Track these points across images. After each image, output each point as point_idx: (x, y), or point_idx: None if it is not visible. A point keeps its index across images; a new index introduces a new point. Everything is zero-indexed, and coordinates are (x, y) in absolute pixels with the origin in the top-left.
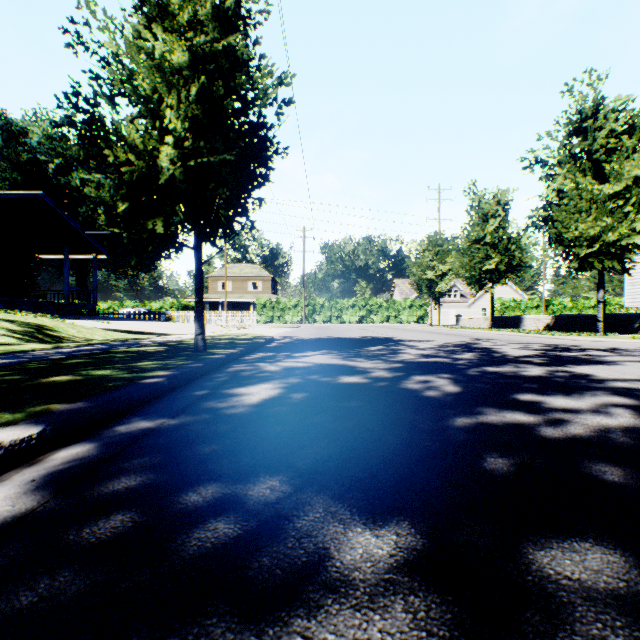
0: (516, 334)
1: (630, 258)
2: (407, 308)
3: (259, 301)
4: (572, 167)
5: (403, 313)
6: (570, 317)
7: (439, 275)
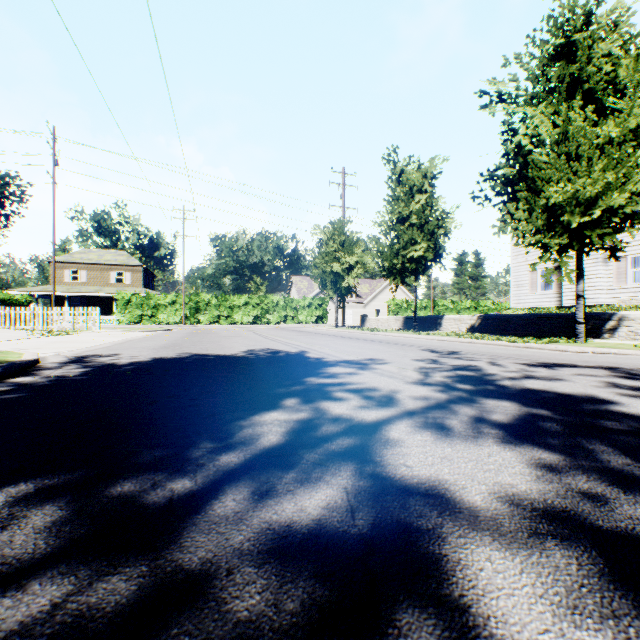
0: (462, 340)
1: (631, 234)
2: (306, 307)
3: (121, 296)
4: (549, 106)
5: (302, 313)
6: (501, 317)
7: (346, 268)
